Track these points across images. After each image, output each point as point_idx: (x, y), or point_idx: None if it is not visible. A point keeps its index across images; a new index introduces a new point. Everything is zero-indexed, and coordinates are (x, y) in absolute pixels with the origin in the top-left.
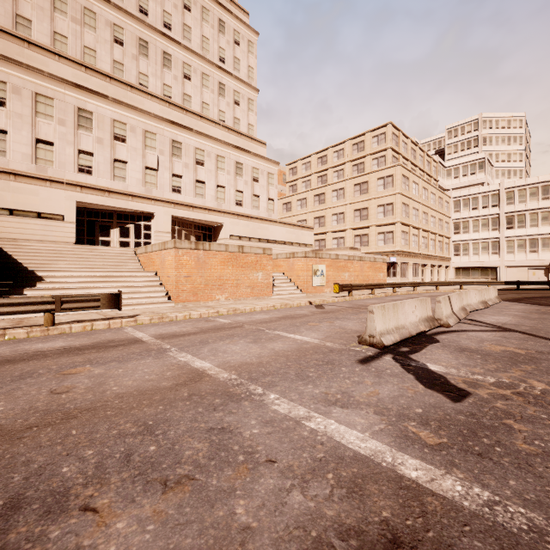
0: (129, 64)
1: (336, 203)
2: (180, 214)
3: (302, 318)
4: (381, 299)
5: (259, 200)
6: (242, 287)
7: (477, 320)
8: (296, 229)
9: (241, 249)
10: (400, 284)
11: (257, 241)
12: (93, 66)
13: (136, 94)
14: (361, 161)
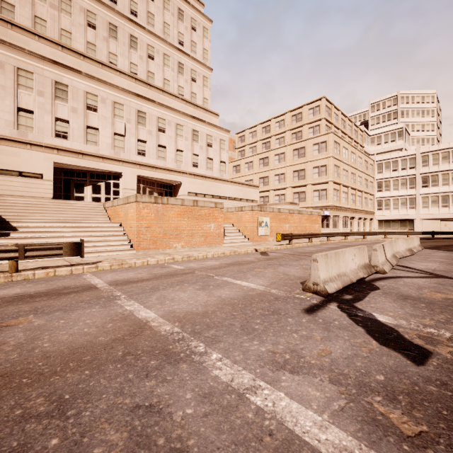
0: (100, 45)
1: (278, 165)
2: (145, 174)
3: (248, 264)
4: (318, 247)
5: (213, 162)
6: (197, 236)
7: (408, 266)
8: (244, 187)
9: (195, 203)
10: (333, 234)
11: (211, 198)
12: (68, 46)
13: (106, 71)
14: (299, 129)
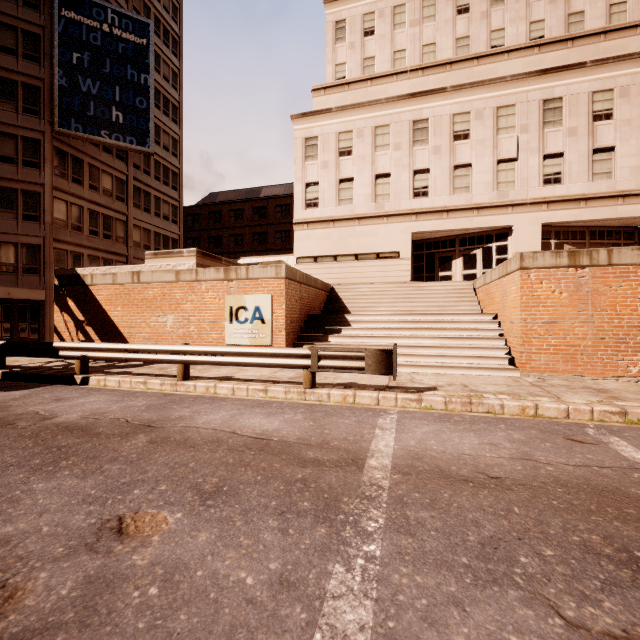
0: (476, 31)
1: None
2: (559, 218)
3: None
4: None
5: None
6: None
7: None
8: None
9: None
10: None
11: None
12: (430, 63)
13: (484, 65)
14: None
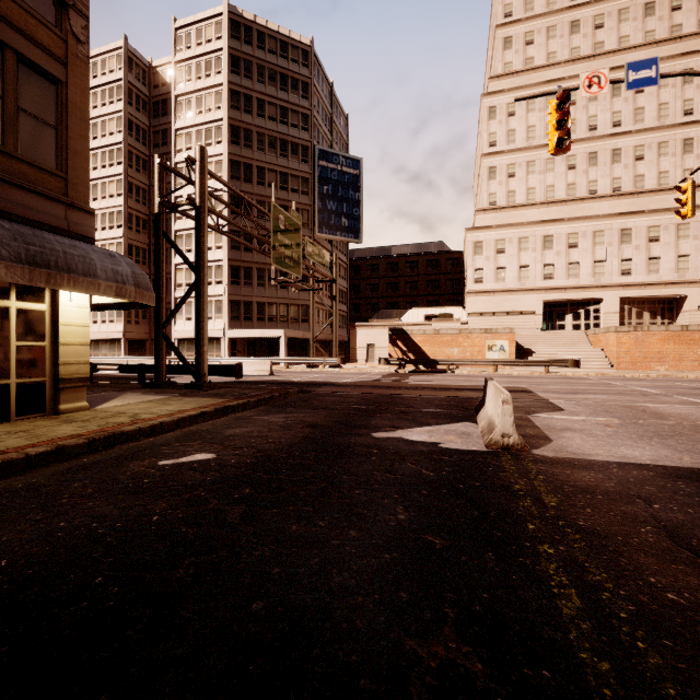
0: (579, 180)
1: None
2: (630, 294)
3: None
4: None
5: None
6: (686, 361)
7: None
8: None
9: (684, 328)
10: None
11: None
12: (552, 200)
13: (585, 204)
14: None
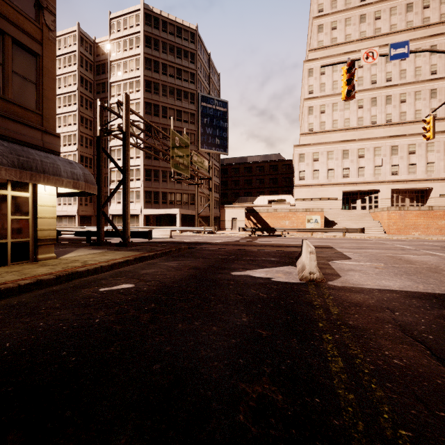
0: (365, 115)
1: None
2: (397, 187)
3: None
4: None
5: None
6: (431, 229)
7: None
8: None
9: (430, 208)
10: None
11: None
12: (348, 127)
13: (369, 130)
14: None
